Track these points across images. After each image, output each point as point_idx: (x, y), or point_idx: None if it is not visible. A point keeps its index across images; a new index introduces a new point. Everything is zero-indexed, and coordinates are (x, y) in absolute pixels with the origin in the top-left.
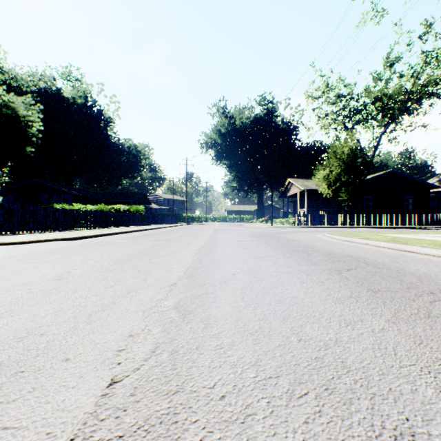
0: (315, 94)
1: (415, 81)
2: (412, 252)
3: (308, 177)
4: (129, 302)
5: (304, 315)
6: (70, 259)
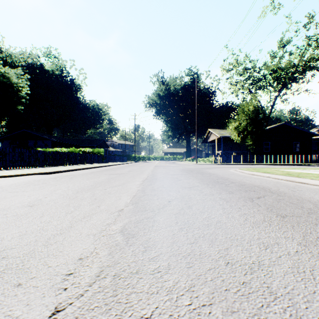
0: (228, 67)
1: (301, 58)
2: (304, 183)
3: (223, 128)
4: (83, 226)
5: (228, 239)
6: (44, 189)
